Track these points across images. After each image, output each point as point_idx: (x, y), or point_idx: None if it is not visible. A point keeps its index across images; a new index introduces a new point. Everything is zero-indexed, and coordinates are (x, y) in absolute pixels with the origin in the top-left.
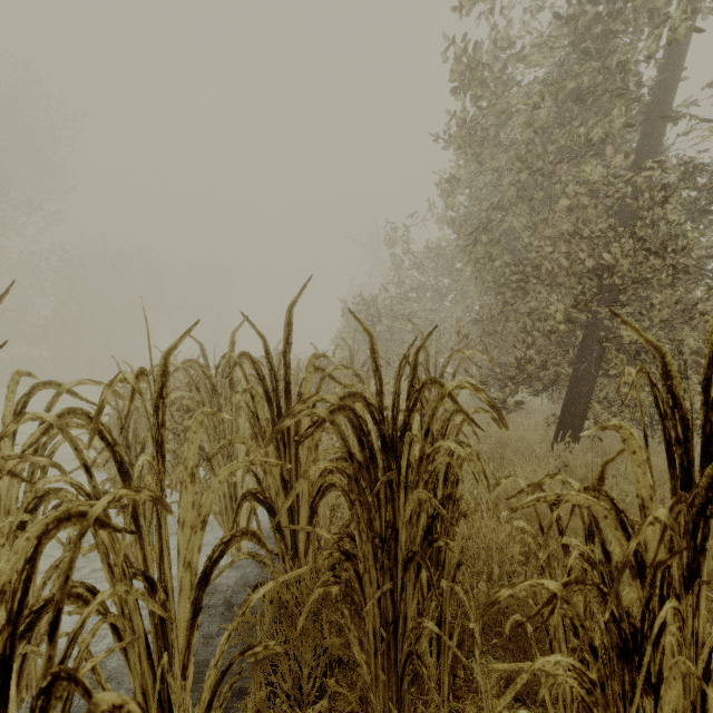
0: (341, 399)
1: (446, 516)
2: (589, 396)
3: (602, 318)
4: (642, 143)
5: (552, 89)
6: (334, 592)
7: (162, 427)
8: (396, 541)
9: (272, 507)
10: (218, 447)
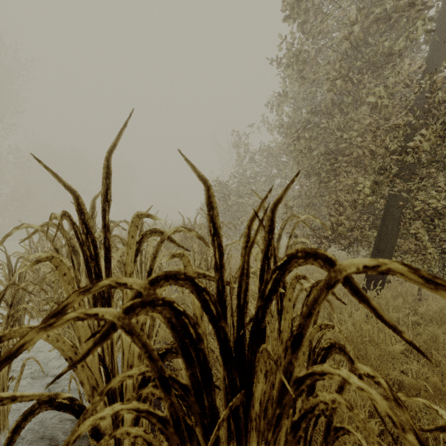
0: (152, 282)
1: None
2: (392, 252)
3: (401, 190)
4: (431, 55)
5: (362, 12)
6: None
7: None
8: None
9: (84, 408)
10: None
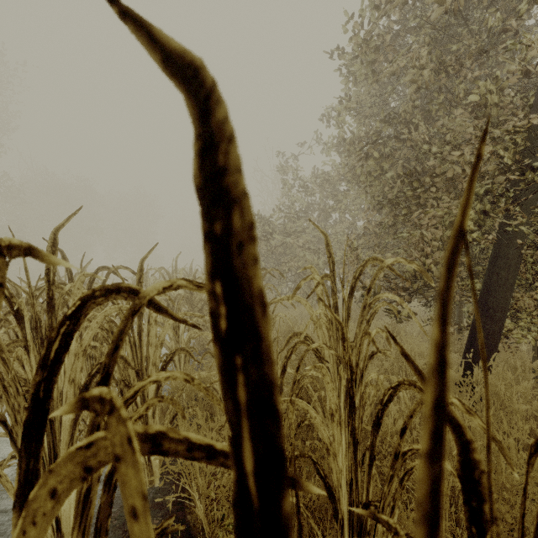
0: None
1: None
2: (506, 310)
3: (519, 223)
4: None
5: None
6: None
7: None
8: None
9: None
10: None
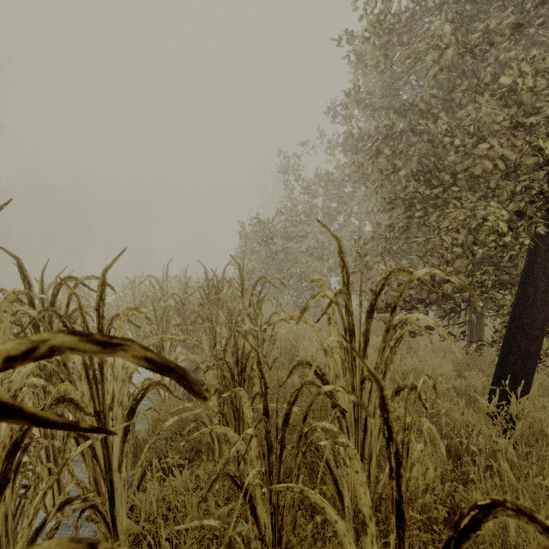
0: None
1: None
2: (545, 328)
3: None
4: None
5: None
6: None
7: None
8: None
9: None
10: None
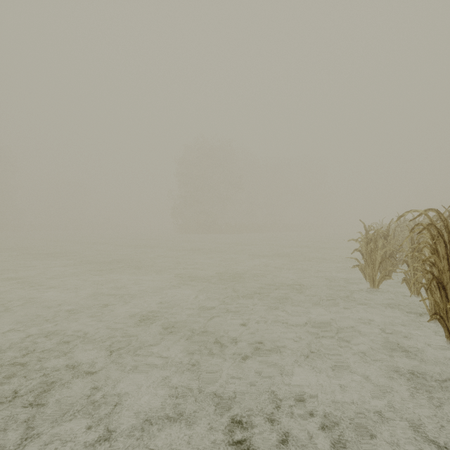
0: None
1: None
2: None
3: None
4: None
5: None
6: None
7: None
8: None
9: None
10: None
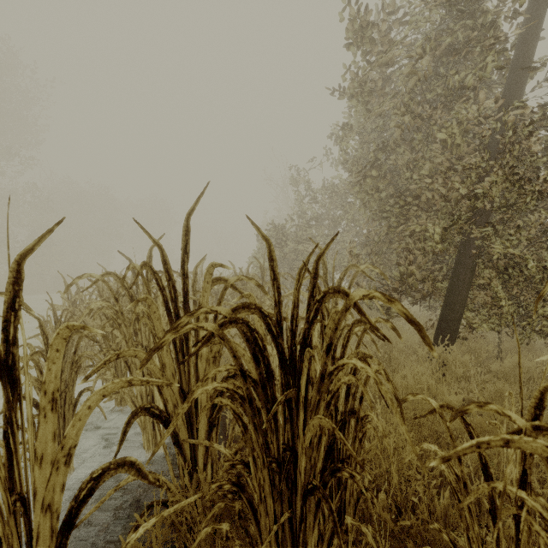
0: (233, 310)
1: (353, 455)
2: (464, 304)
3: (474, 238)
4: (508, 89)
5: (431, 43)
6: (224, 528)
7: (13, 345)
8: (294, 465)
9: (169, 420)
10: (102, 362)
